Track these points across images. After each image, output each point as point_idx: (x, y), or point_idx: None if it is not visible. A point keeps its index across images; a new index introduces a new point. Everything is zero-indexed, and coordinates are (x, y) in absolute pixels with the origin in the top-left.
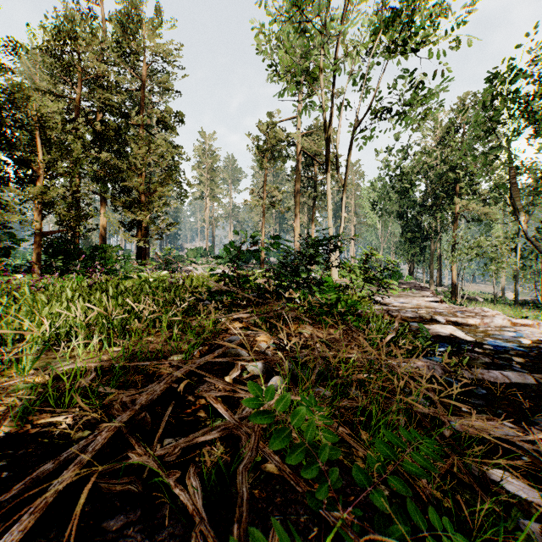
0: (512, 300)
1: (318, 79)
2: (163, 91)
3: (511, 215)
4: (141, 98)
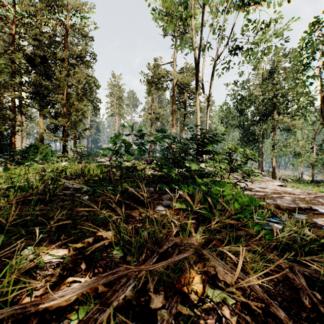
0: (309, 180)
1: (190, 24)
2: (85, 44)
3: (321, 124)
4: (65, 41)
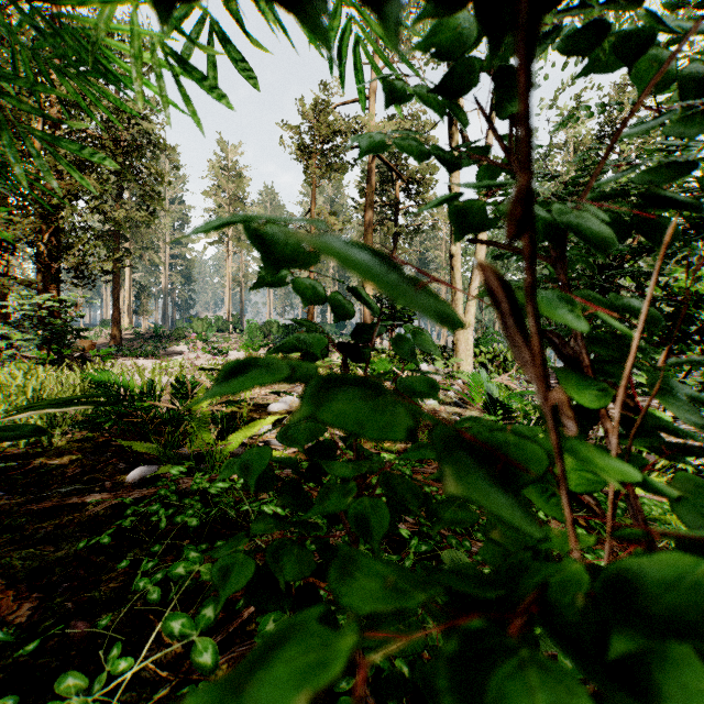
0: None
1: None
2: None
3: None
4: None
